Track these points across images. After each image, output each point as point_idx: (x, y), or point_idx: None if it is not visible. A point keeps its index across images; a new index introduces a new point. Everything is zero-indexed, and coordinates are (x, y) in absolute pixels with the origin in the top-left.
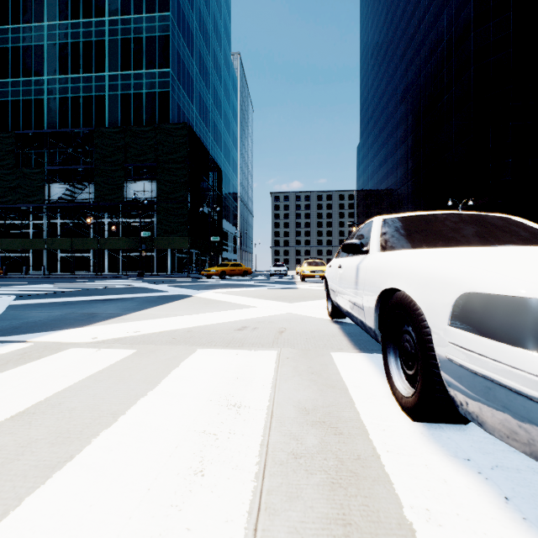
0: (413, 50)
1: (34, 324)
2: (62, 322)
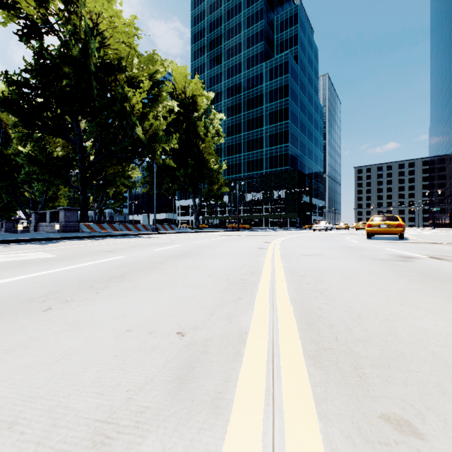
0: (448, 77)
1: None
2: None
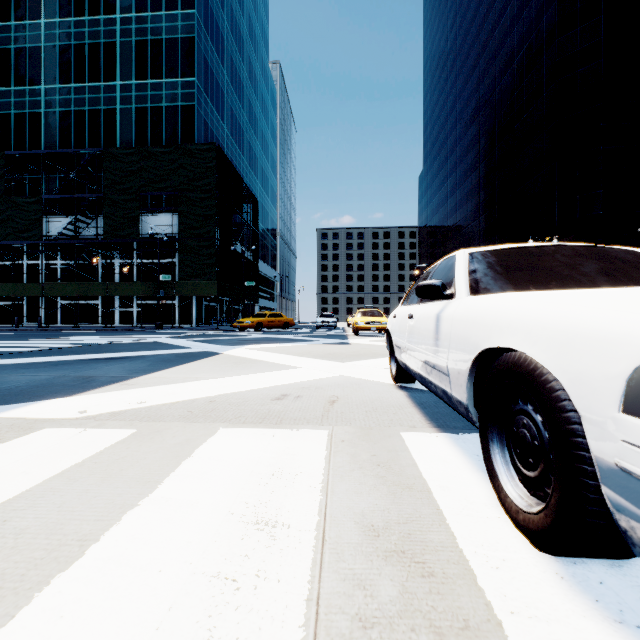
0: (486, 59)
1: (7, 393)
2: (46, 389)
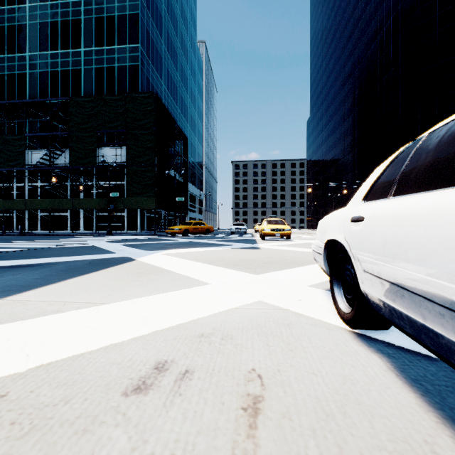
0: (359, 30)
1: None
2: None
